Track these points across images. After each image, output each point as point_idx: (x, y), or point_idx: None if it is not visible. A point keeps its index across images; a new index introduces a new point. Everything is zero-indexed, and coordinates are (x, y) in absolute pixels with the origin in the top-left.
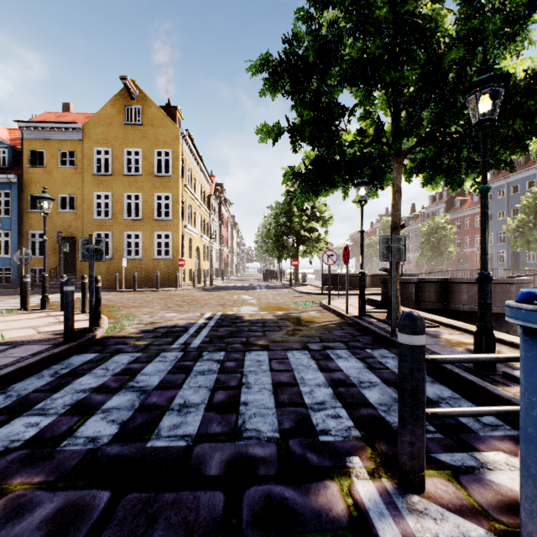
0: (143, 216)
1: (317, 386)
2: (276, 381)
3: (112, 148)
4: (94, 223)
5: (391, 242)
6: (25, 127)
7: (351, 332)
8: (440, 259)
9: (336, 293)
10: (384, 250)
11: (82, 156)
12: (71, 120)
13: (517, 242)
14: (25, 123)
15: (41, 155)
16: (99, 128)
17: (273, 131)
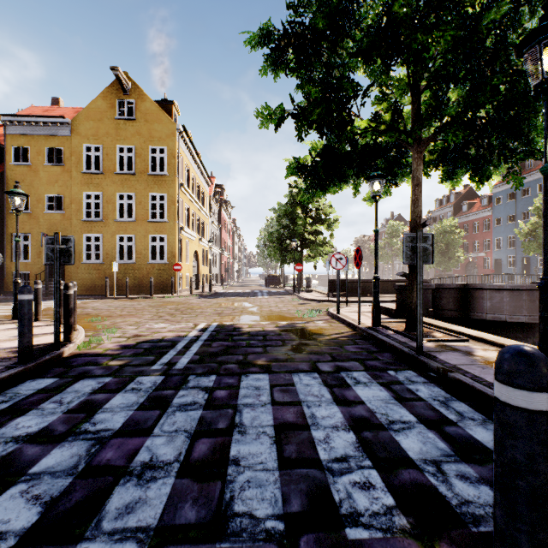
0: (137, 217)
1: (334, 429)
2: (279, 420)
3: (103, 144)
4: (83, 225)
5: (416, 241)
6: (8, 121)
7: (367, 347)
8: (449, 264)
9: (344, 300)
10: (408, 251)
11: (71, 153)
12: (59, 114)
13: (530, 246)
14: (8, 117)
15: (27, 152)
16: (89, 123)
17: (275, 114)
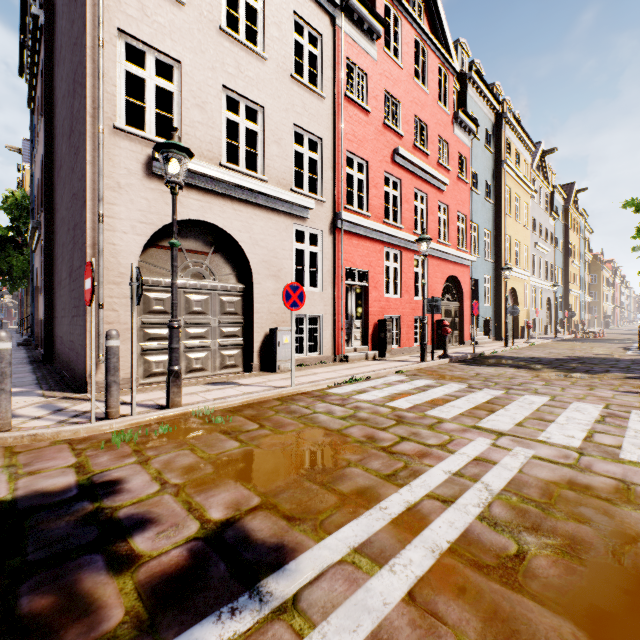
0: None
1: None
2: None
3: None
4: None
5: None
6: None
7: None
8: None
9: None
10: None
11: None
12: None
13: None
14: None
15: None
16: None
17: None
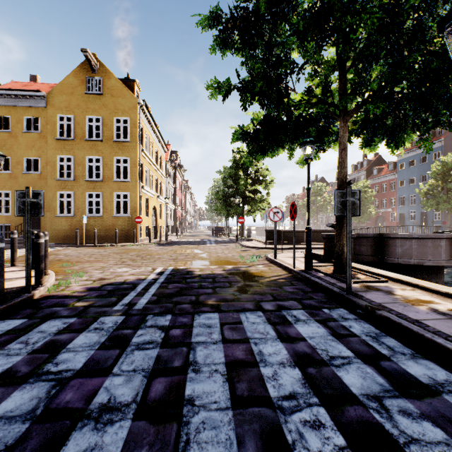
0: (104, 177)
1: (281, 365)
2: (230, 358)
3: (75, 115)
4: (57, 184)
5: (346, 196)
6: None
7: (302, 288)
8: (363, 218)
9: (279, 247)
10: (339, 204)
11: (46, 122)
12: (36, 89)
13: (428, 203)
14: None
15: (8, 121)
16: (62, 97)
17: (223, 87)
